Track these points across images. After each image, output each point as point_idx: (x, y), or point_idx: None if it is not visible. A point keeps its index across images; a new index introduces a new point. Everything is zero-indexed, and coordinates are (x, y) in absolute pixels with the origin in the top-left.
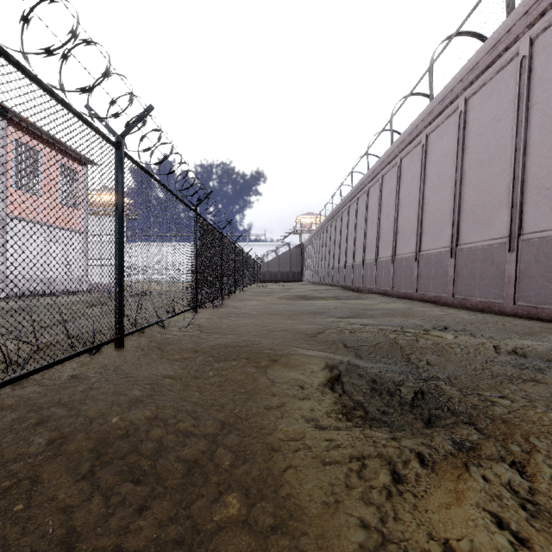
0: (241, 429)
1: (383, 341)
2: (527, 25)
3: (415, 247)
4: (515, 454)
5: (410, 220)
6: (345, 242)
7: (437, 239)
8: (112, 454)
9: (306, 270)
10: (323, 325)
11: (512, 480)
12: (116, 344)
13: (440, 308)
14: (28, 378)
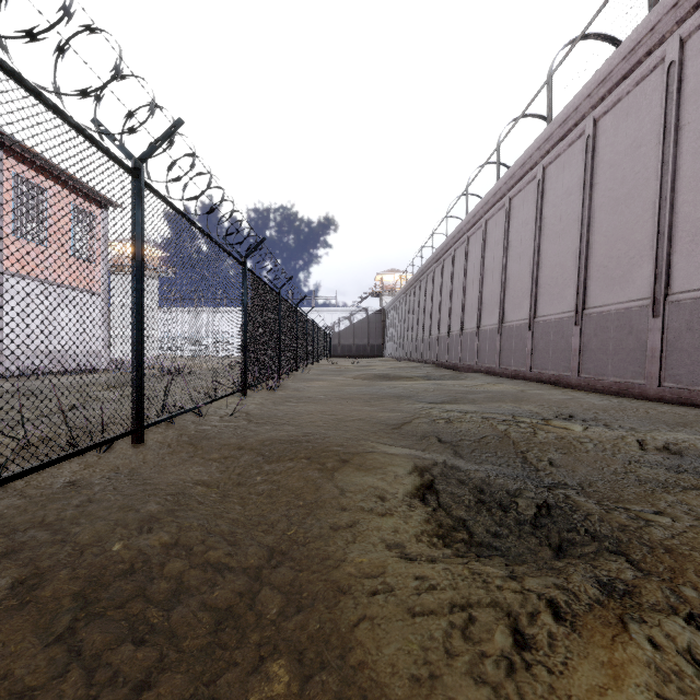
0: (296, 559)
1: (490, 434)
2: (676, 21)
3: (528, 313)
4: (691, 603)
5: (522, 277)
6: (438, 307)
7: (558, 301)
8: (106, 602)
9: (388, 342)
10: (410, 413)
11: (694, 646)
12: (133, 439)
13: (561, 390)
14: (6, 486)
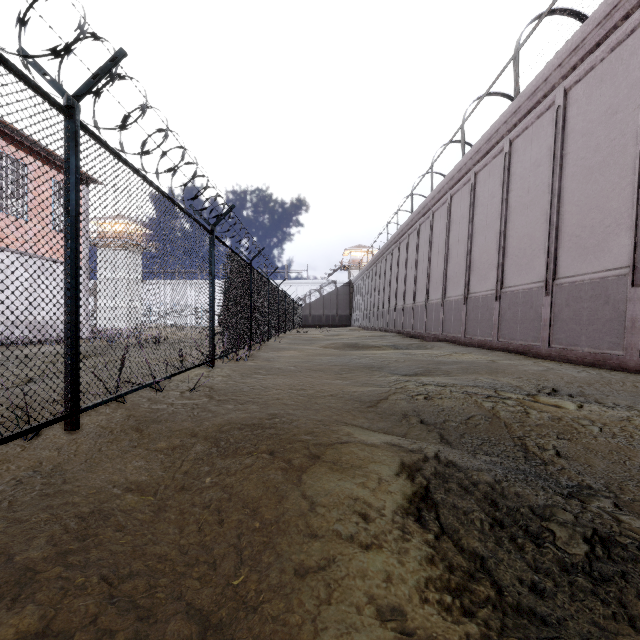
0: None
1: (476, 413)
2: None
3: (495, 283)
4: None
5: (488, 249)
6: (403, 279)
7: (526, 272)
8: None
9: (356, 313)
10: (384, 387)
11: None
12: (66, 425)
13: (532, 361)
14: None
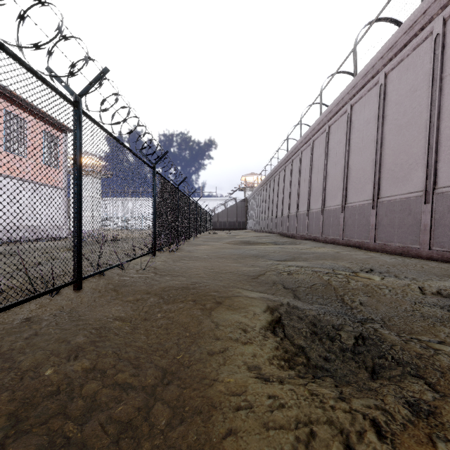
0: (182, 378)
1: (318, 282)
2: (441, 7)
3: (341, 201)
4: None
5: (337, 177)
6: (282, 197)
7: (361, 193)
8: (33, 419)
9: (249, 220)
10: (263, 267)
11: None
12: (74, 287)
13: (363, 252)
14: None
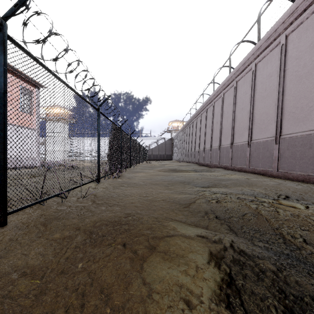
0: None
1: (248, 212)
2: None
3: (247, 138)
4: None
5: (243, 120)
6: (199, 136)
7: (264, 132)
8: None
9: (174, 153)
10: (192, 194)
11: None
12: None
13: (269, 178)
14: None
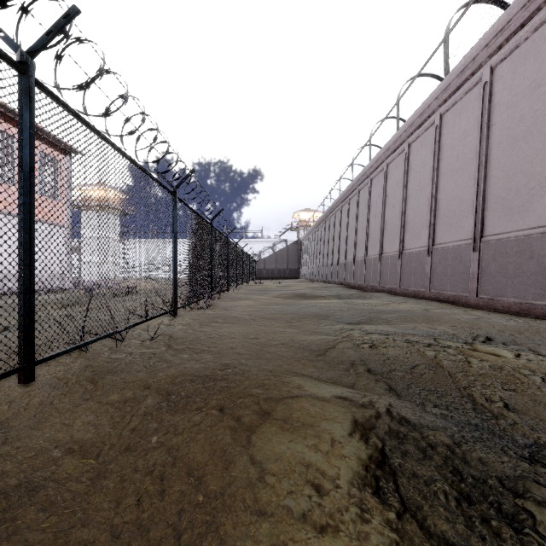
0: None
1: (420, 362)
2: None
3: (427, 241)
4: None
5: (420, 211)
6: (345, 237)
7: (455, 230)
8: None
9: (303, 267)
10: (331, 335)
11: None
12: (19, 377)
13: (462, 309)
14: None
